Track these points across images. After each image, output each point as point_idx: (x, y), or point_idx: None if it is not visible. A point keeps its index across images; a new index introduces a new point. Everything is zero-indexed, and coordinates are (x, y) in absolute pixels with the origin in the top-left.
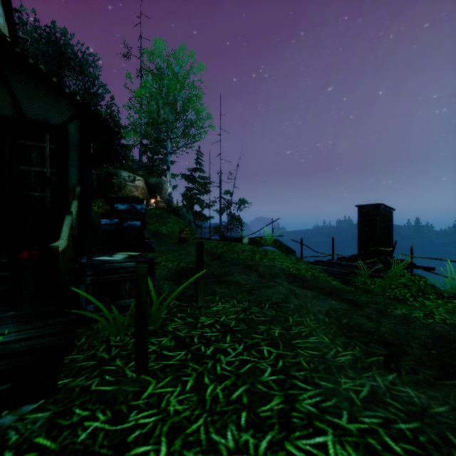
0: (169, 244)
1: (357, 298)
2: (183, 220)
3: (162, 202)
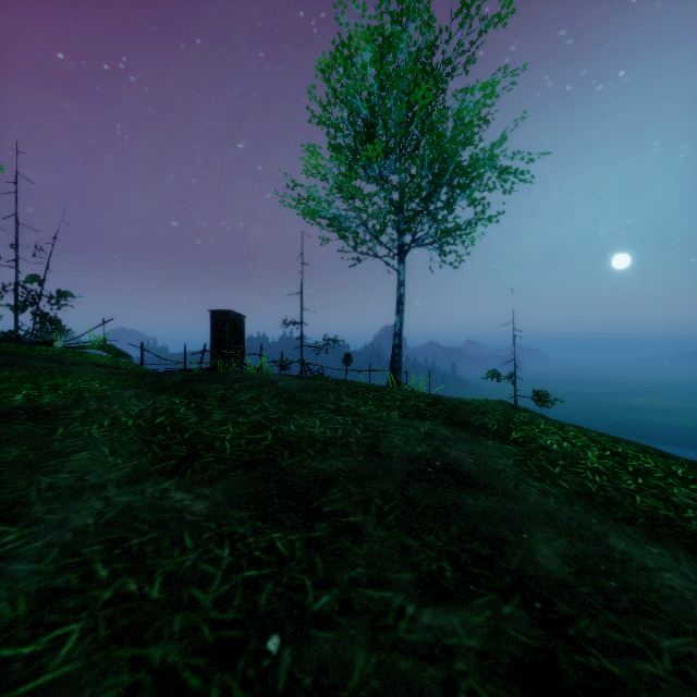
0: None
1: None
2: None
3: None
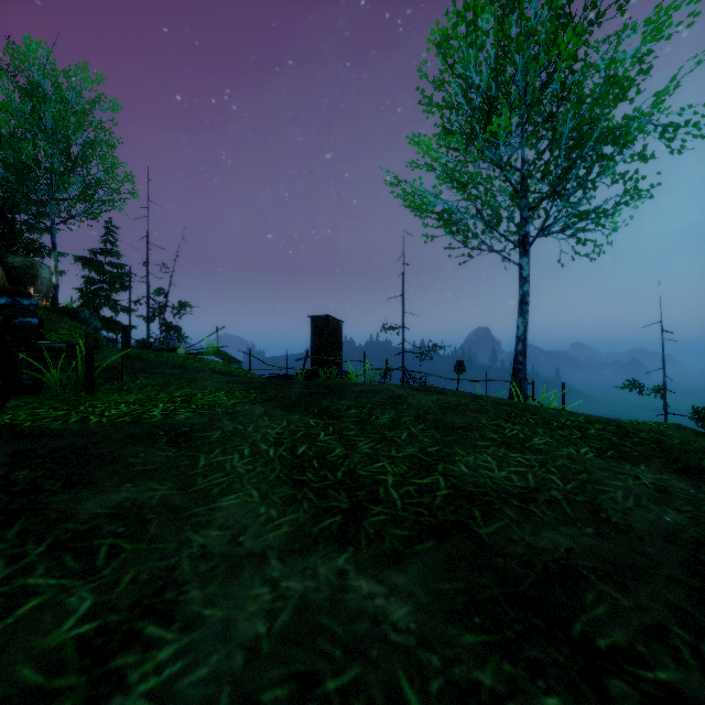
0: None
1: None
2: (86, 326)
3: (40, 299)
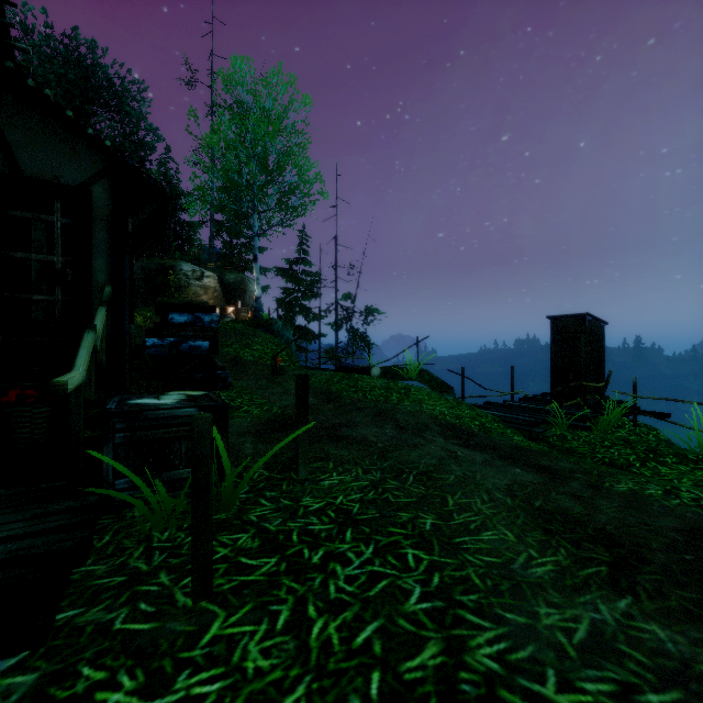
0: (255, 376)
1: (554, 465)
2: (278, 339)
3: (246, 312)
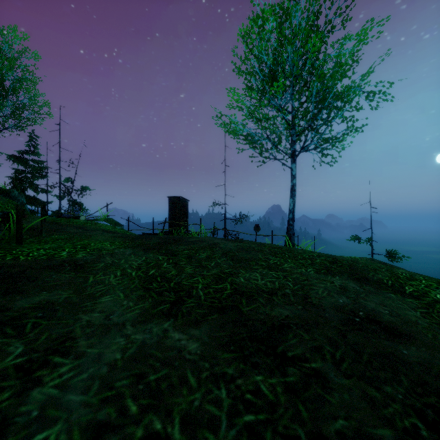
0: None
1: None
2: (15, 202)
3: None
